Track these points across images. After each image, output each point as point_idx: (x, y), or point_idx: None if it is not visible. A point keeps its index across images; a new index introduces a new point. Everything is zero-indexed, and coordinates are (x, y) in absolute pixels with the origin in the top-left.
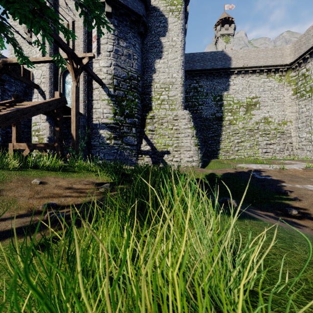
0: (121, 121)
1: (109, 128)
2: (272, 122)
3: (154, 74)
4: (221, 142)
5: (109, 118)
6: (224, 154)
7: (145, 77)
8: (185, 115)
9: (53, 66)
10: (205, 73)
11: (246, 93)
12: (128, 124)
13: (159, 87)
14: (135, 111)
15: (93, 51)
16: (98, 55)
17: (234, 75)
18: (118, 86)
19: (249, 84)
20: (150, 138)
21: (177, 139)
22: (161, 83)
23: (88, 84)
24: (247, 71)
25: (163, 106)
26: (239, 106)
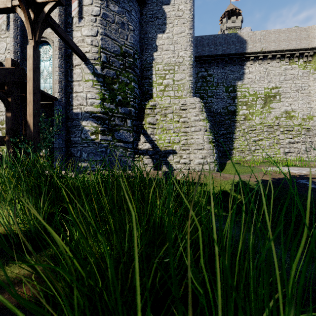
0: (111, 109)
1: (94, 119)
2: (295, 116)
3: (156, 53)
4: (235, 140)
5: (95, 105)
6: (238, 155)
7: (143, 56)
8: (195, 104)
9: (20, 35)
10: (215, 60)
11: (264, 82)
12: (121, 114)
13: (162, 69)
14: (131, 98)
15: (73, 14)
16: (80, 20)
17: (249, 61)
18: (107, 63)
19: (267, 72)
20: (150, 133)
21: (185, 134)
22: (164, 64)
23: (67, 59)
24: (266, 56)
25: (167, 93)
26: (256, 98)
